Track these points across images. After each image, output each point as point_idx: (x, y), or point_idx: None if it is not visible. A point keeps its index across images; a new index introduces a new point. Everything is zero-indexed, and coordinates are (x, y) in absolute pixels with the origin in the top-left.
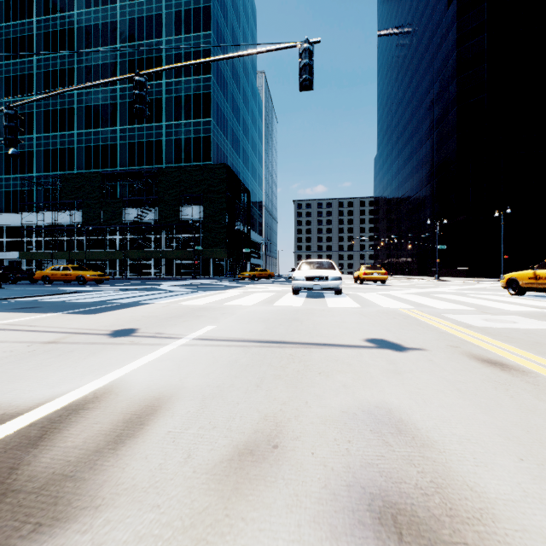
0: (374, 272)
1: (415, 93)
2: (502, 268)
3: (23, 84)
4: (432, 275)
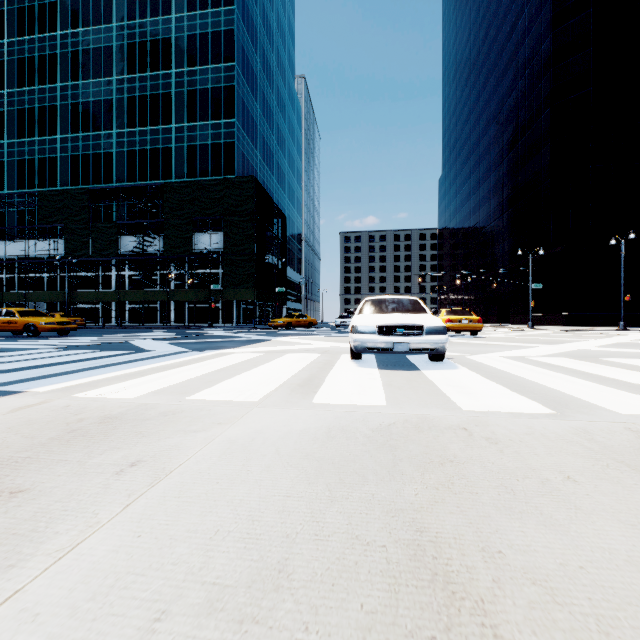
0: (463, 318)
1: (492, 95)
2: (622, 313)
3: None
4: (517, 323)
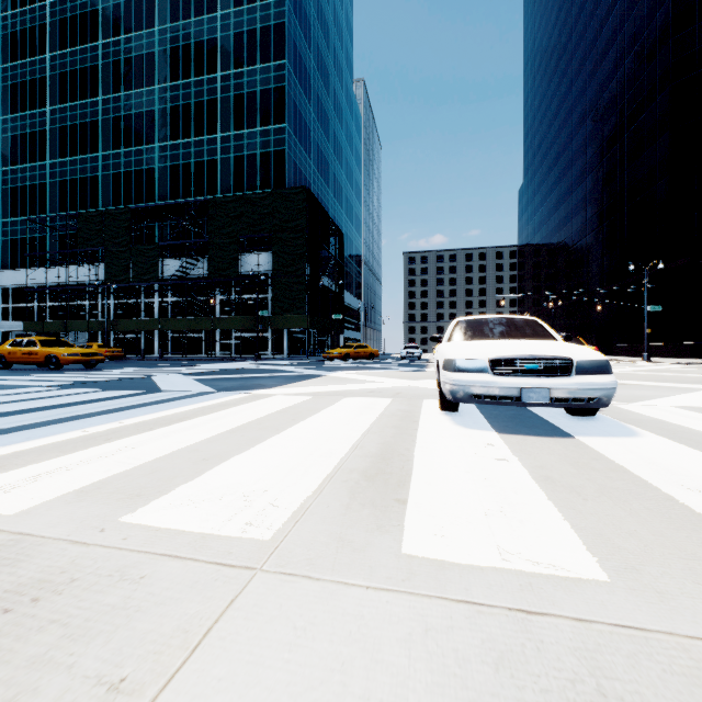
0: None
1: (589, 81)
2: None
3: (33, 93)
4: (623, 355)
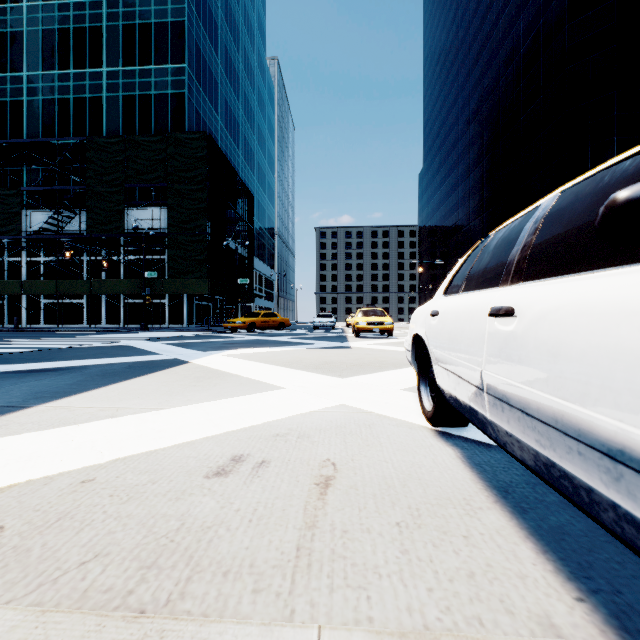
0: None
1: (486, 70)
2: None
3: None
4: None
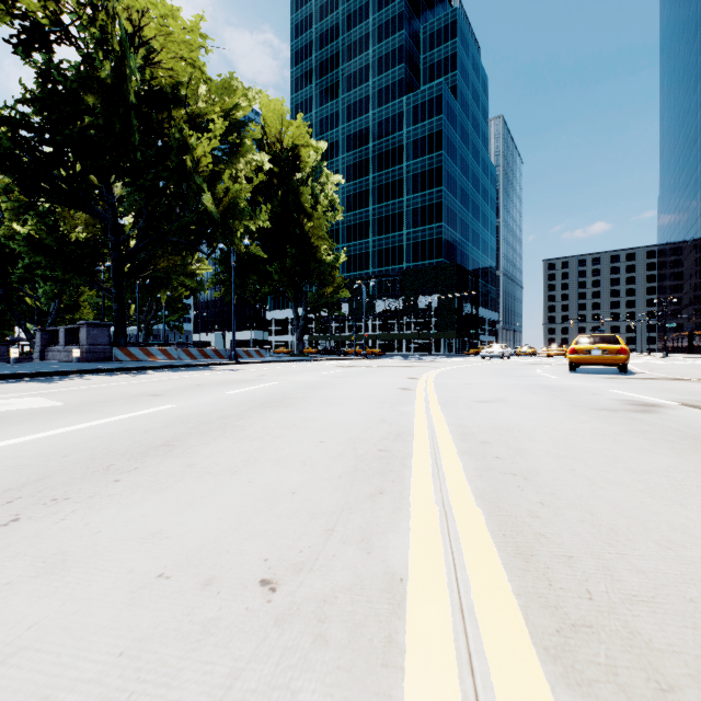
0: (554, 350)
1: (685, 137)
2: None
3: None
4: (696, 353)
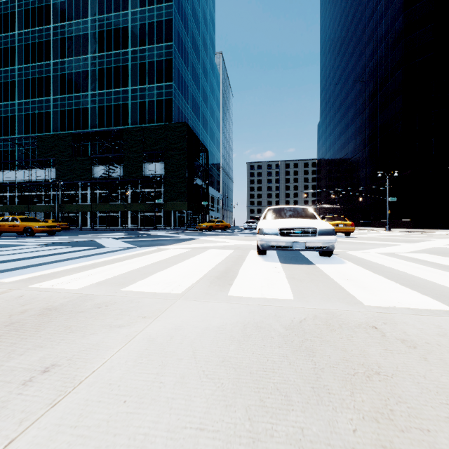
0: (340, 223)
1: (358, 61)
2: None
3: (6, 56)
4: (377, 227)
